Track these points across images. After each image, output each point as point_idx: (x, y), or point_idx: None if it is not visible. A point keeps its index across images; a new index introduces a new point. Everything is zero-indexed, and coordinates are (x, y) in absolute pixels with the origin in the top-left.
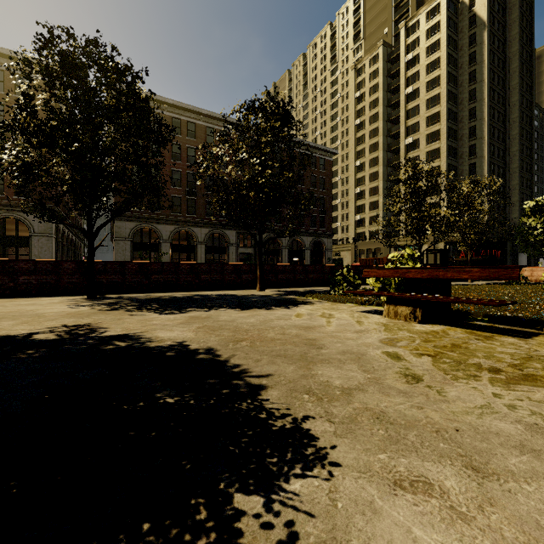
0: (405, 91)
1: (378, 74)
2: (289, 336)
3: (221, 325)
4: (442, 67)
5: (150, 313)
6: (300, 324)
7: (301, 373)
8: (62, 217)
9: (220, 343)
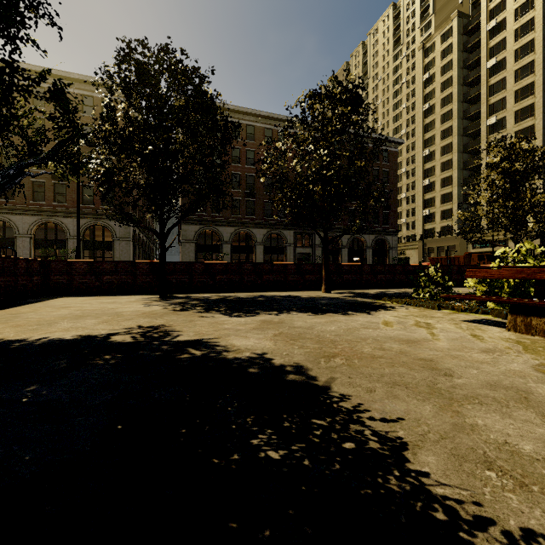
0: (486, 64)
1: (452, 50)
2: (392, 352)
3: (300, 333)
4: (537, 29)
5: (220, 315)
6: (396, 335)
7: (449, 420)
8: (138, 220)
9: (308, 359)
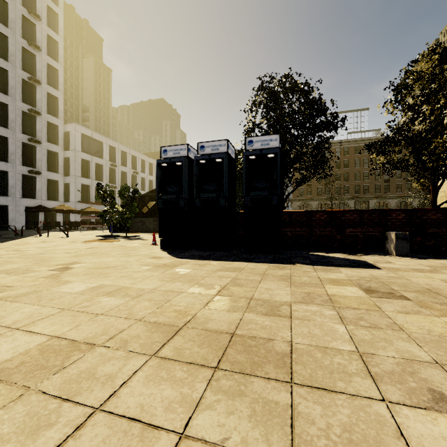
0: None
1: None
2: None
3: None
4: None
5: None
6: None
7: None
8: None
9: None
